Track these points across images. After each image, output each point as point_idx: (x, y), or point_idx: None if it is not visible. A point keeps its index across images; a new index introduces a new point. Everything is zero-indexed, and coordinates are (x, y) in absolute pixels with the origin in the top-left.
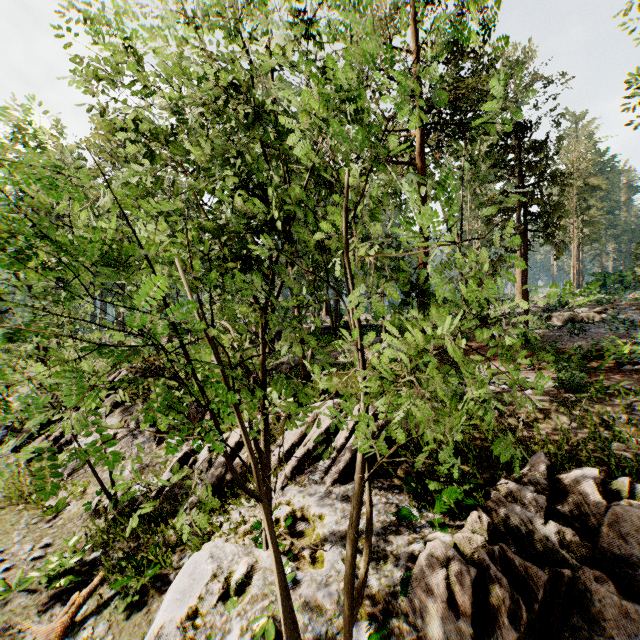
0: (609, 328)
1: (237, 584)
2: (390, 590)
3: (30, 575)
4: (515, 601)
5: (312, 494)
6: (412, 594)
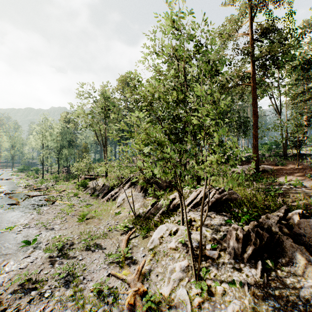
0: None
1: (173, 232)
2: (219, 238)
3: (117, 226)
4: (256, 240)
5: (197, 214)
6: (226, 238)
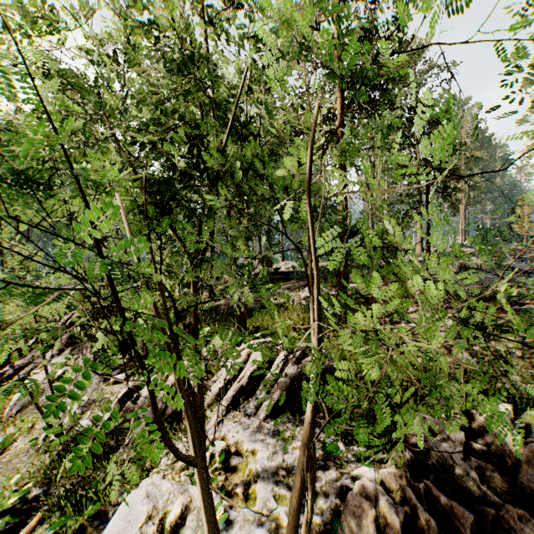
0: (496, 274)
1: (171, 525)
2: (320, 528)
3: None
4: None
5: (245, 429)
6: (342, 533)
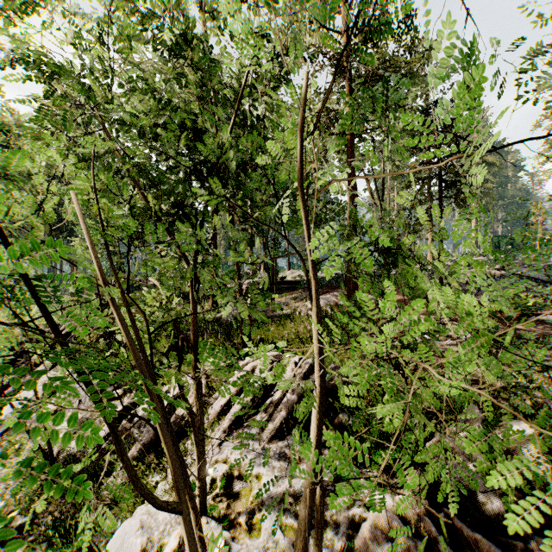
0: (511, 283)
1: None
2: None
3: None
4: None
5: (249, 451)
6: None
